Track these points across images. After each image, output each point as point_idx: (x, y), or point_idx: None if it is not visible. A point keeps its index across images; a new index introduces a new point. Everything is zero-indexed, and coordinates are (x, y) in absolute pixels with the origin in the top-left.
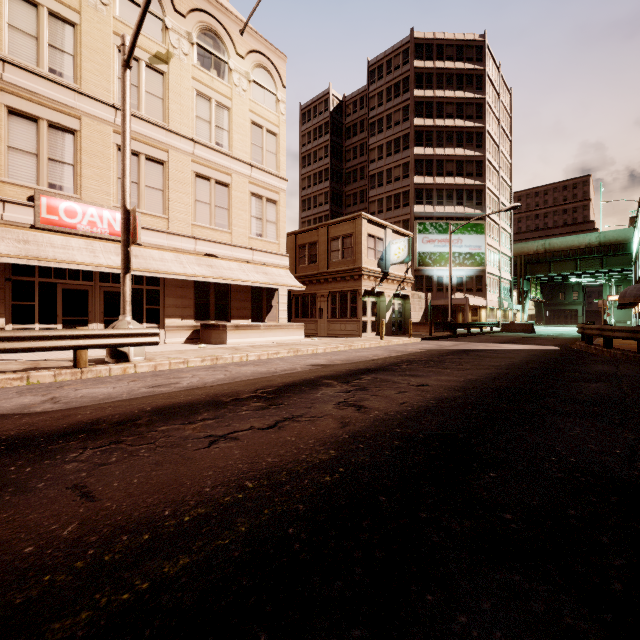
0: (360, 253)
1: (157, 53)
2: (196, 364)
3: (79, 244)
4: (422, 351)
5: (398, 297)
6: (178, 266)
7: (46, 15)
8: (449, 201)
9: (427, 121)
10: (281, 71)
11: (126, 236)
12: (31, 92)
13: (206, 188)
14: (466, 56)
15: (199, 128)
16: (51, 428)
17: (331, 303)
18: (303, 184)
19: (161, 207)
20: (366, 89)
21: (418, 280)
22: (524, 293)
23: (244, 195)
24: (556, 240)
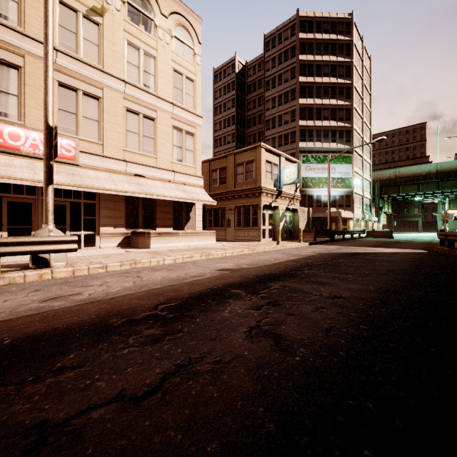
0: (260, 175)
1: (93, 7)
2: (115, 268)
3: (21, 163)
4: (315, 254)
5: (289, 210)
6: (110, 183)
7: None
8: (325, 139)
9: (309, 79)
10: (197, 30)
11: (48, 150)
12: None
13: (135, 121)
14: (338, 30)
15: (129, 71)
16: None
17: (237, 215)
18: (216, 127)
19: (97, 135)
20: (263, 56)
21: (302, 198)
22: (379, 208)
23: (167, 128)
24: (404, 169)
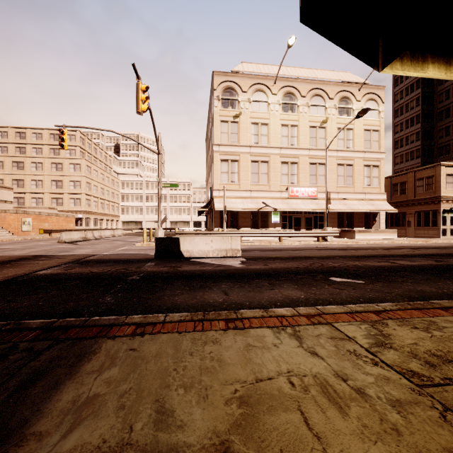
0: (439, 187)
1: (322, 120)
2: (350, 243)
3: (300, 202)
4: None
5: None
6: (332, 206)
7: (290, 127)
8: None
9: None
10: (381, 95)
11: (327, 202)
12: (286, 154)
13: (342, 169)
14: None
15: (339, 144)
16: (339, 249)
17: (417, 218)
18: (396, 129)
19: (324, 182)
20: None
21: None
22: None
23: (360, 167)
24: None
